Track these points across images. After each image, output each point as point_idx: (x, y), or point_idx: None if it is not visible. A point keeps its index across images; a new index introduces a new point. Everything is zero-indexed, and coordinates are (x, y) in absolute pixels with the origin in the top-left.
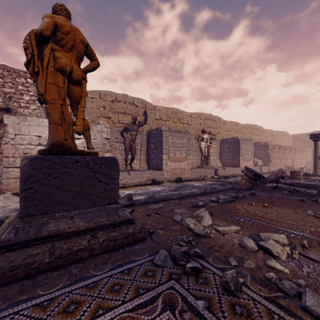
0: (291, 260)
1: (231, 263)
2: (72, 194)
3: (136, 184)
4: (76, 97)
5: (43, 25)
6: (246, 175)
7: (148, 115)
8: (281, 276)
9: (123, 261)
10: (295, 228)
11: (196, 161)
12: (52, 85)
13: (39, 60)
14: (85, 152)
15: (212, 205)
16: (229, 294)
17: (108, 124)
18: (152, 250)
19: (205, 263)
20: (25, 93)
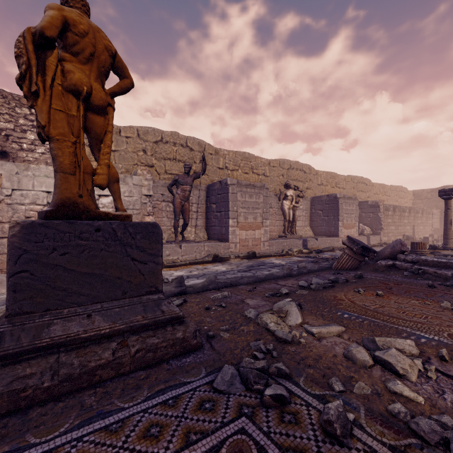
0: (425, 382)
1: (333, 387)
2: (89, 280)
3: (191, 262)
4: (98, 133)
5: (45, 21)
6: (350, 248)
7: (207, 162)
8: (412, 409)
9: (166, 384)
10: (427, 329)
11: (277, 229)
12: (60, 113)
13: (39, 74)
14: (112, 215)
15: (301, 293)
16: (333, 442)
17: (150, 174)
18: (211, 365)
19: (293, 387)
20: (29, 129)
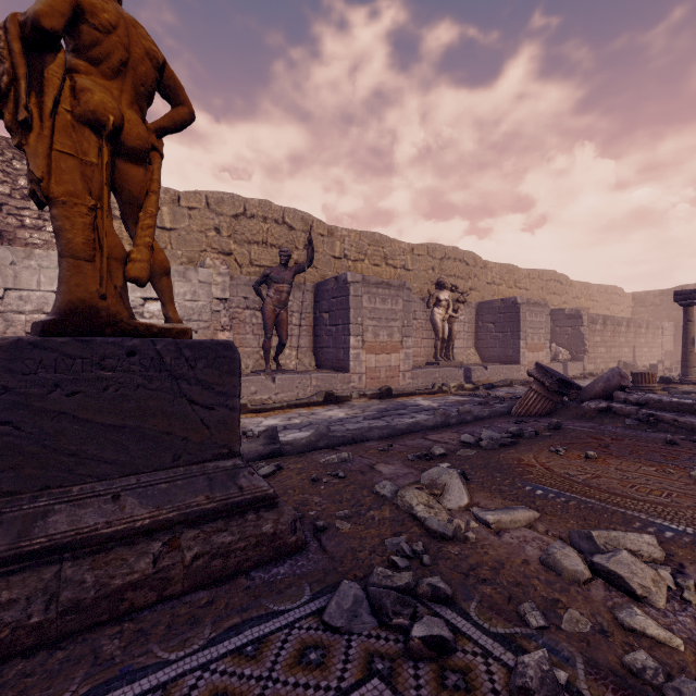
0: (680, 609)
1: (528, 621)
2: (117, 436)
3: (290, 404)
4: (135, 193)
5: (42, 3)
6: (539, 382)
7: (316, 248)
8: (665, 661)
9: (244, 616)
10: (673, 516)
11: (424, 351)
12: (68, 158)
13: (32, 93)
14: (157, 328)
15: (464, 454)
16: None
17: (226, 266)
18: (321, 579)
19: (459, 619)
20: None
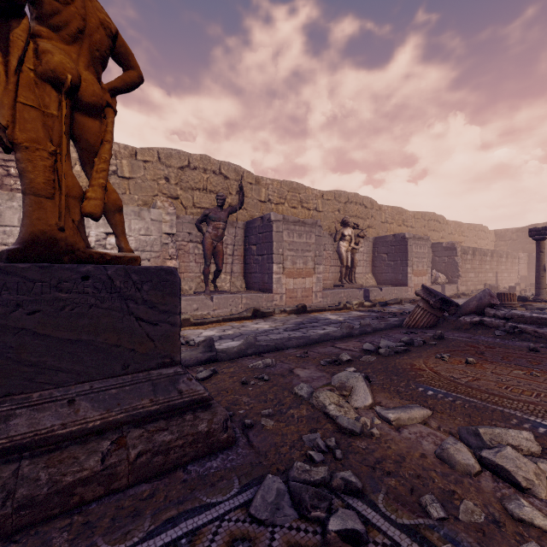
0: None
1: (429, 512)
2: (73, 349)
3: (224, 318)
4: (91, 142)
5: None
6: (425, 301)
7: (246, 193)
8: None
9: (180, 508)
10: (543, 413)
11: (332, 276)
12: (31, 109)
13: None
14: (109, 256)
15: (367, 360)
16: None
17: (173, 207)
18: (248, 473)
19: (369, 511)
20: None
